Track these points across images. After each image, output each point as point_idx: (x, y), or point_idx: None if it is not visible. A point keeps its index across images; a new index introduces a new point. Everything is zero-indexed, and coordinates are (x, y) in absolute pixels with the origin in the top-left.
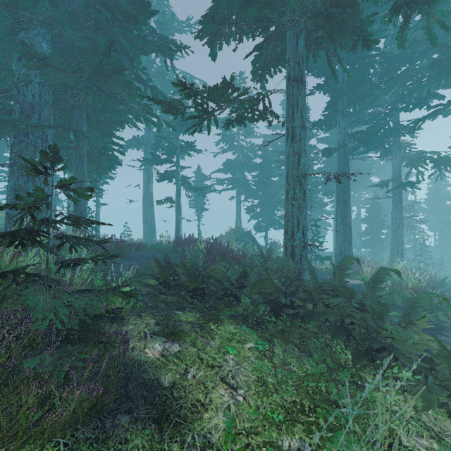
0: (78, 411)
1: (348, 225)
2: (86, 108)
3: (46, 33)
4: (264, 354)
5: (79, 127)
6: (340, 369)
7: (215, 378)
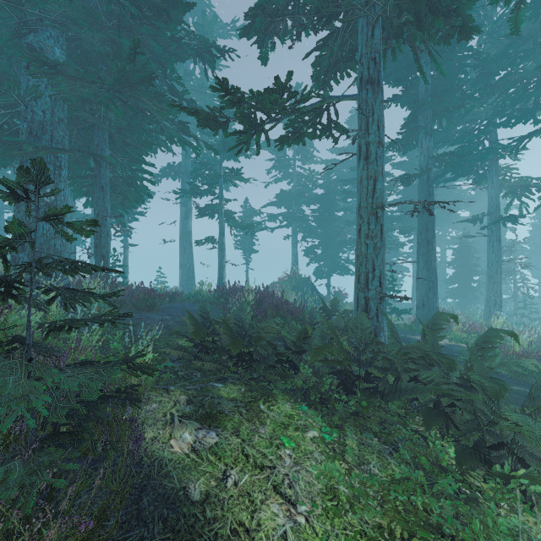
0: None
1: (433, 270)
2: (108, 128)
3: (59, 36)
4: (333, 448)
5: (100, 150)
6: (442, 475)
7: (266, 485)
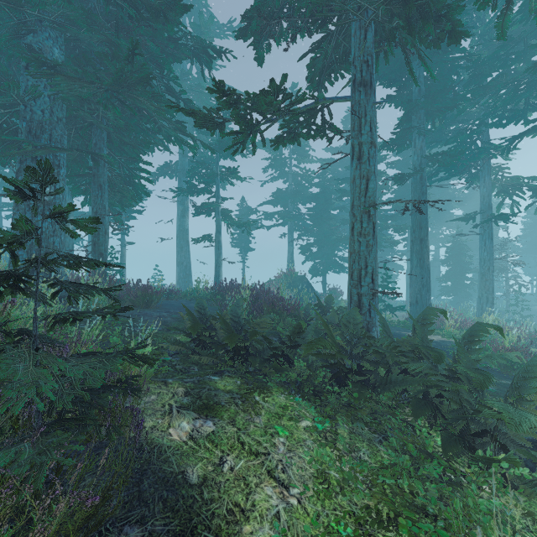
0: (68, 525)
1: (426, 267)
2: (106, 127)
3: (58, 36)
4: (325, 437)
5: (98, 149)
6: (428, 460)
7: (260, 470)
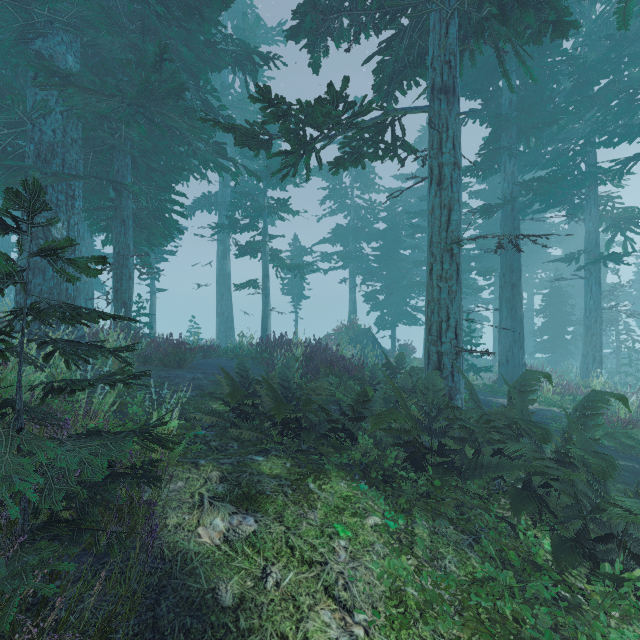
0: None
1: (518, 319)
2: (130, 150)
3: (72, 41)
4: (398, 539)
5: (121, 177)
6: (536, 574)
7: (315, 586)
